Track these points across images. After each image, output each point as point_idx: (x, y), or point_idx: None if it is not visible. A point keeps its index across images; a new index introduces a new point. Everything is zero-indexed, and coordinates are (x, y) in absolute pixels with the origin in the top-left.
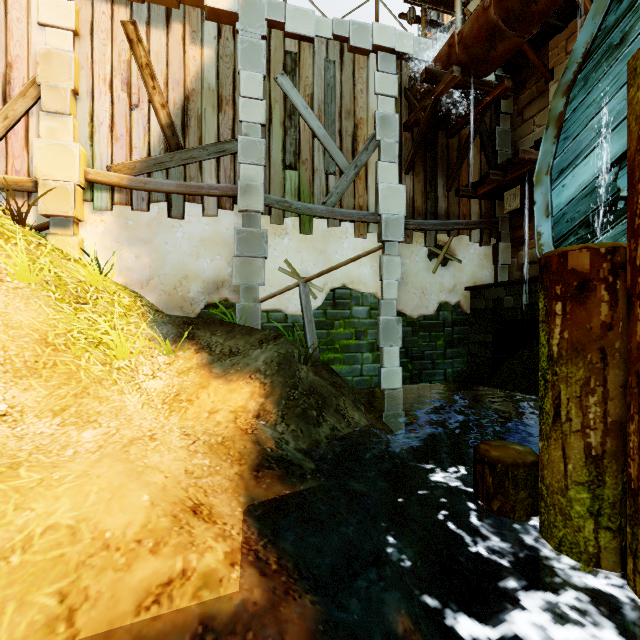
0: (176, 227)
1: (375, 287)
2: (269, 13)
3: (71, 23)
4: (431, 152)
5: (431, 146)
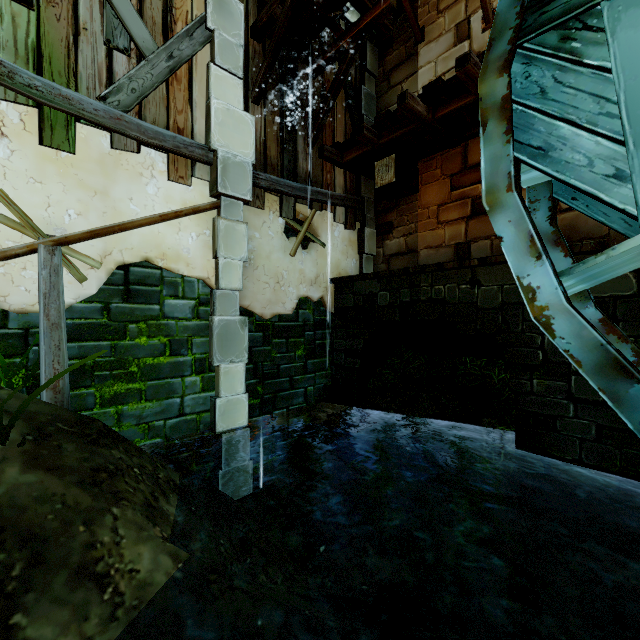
0: None
1: (206, 268)
2: None
3: None
4: (289, 85)
5: (289, 77)
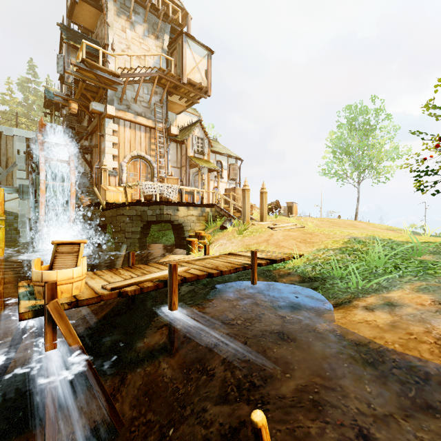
0: None
1: (17, 210)
2: None
3: None
4: None
5: None
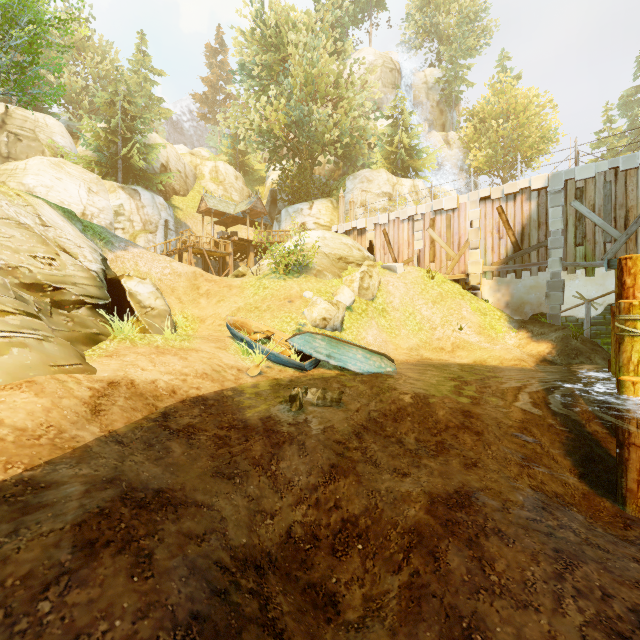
0: (518, 283)
1: None
2: (565, 177)
3: (478, 217)
4: None
5: None
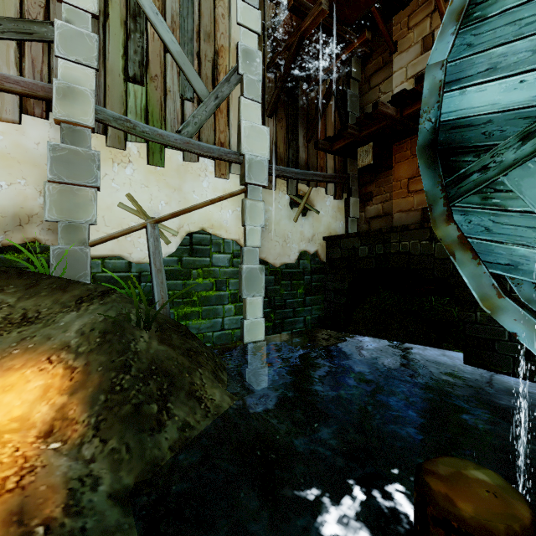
0: None
1: (238, 233)
2: None
3: None
4: (293, 100)
5: (293, 94)
